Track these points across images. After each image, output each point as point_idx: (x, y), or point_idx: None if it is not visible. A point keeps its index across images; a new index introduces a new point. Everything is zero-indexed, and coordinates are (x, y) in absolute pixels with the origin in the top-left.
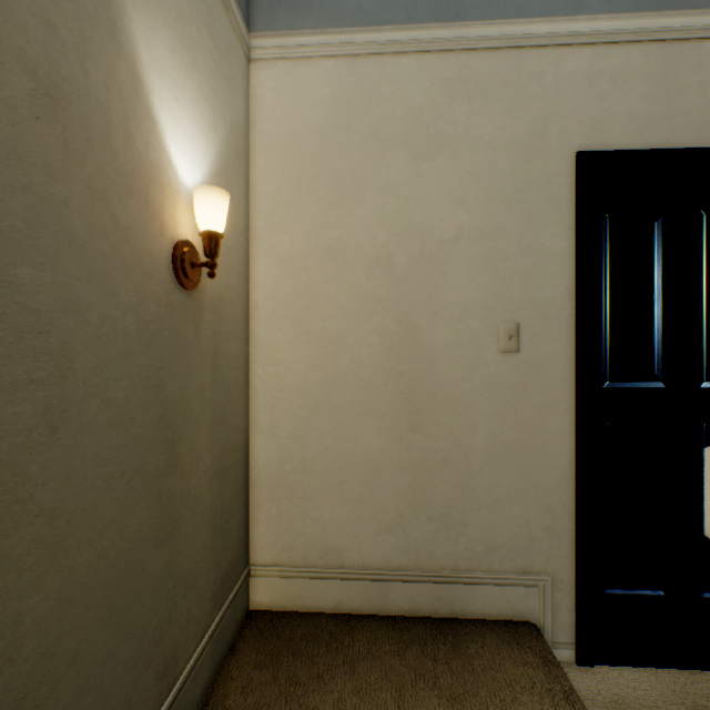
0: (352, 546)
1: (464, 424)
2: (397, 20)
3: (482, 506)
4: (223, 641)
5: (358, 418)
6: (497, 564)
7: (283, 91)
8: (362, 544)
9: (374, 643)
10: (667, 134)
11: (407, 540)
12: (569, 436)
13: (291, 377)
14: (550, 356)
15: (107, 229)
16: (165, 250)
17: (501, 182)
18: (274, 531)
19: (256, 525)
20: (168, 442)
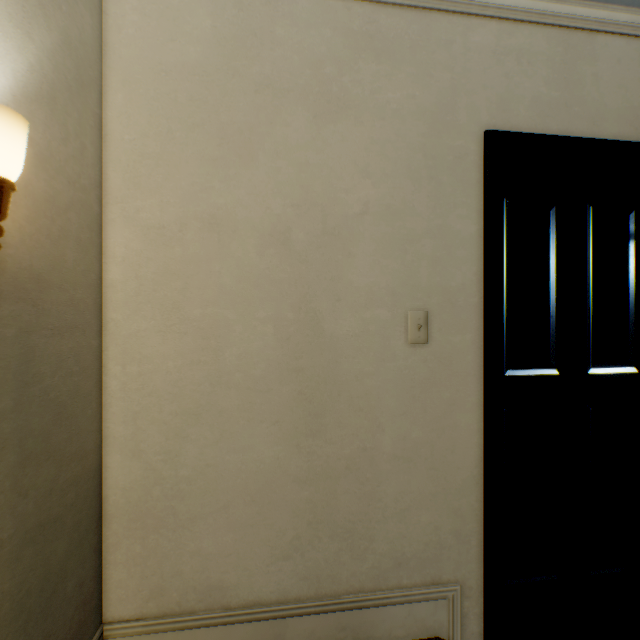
0: (240, 581)
1: (370, 425)
2: None
3: (389, 516)
4: None
5: (248, 425)
6: (406, 578)
7: (150, 13)
8: (252, 576)
9: None
10: (566, 122)
11: (307, 565)
12: (478, 432)
13: (161, 378)
14: (459, 347)
15: None
16: None
17: (410, 155)
18: (138, 576)
19: (113, 570)
20: None
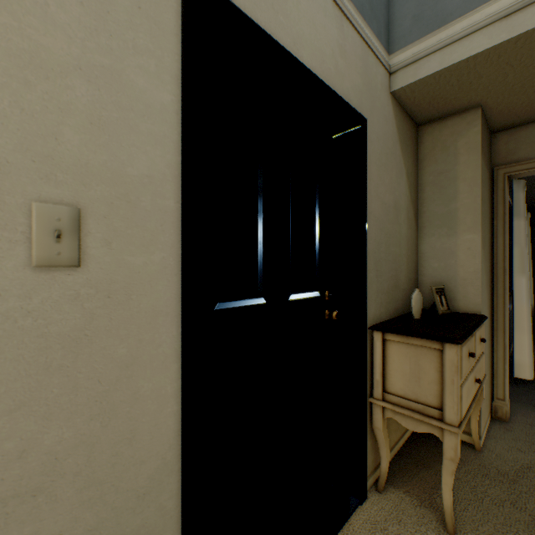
0: None
1: None
2: None
3: None
4: None
5: None
6: None
7: None
8: None
9: None
10: (274, 26)
11: None
12: (174, 396)
13: None
14: (144, 273)
15: None
16: None
17: None
18: None
19: None
20: None
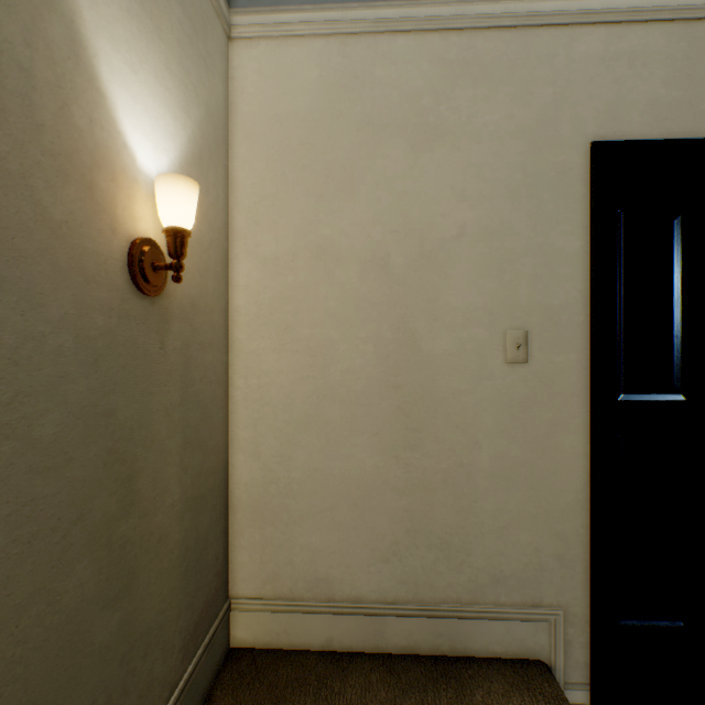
0: (343, 576)
1: (467, 442)
2: None
3: (487, 532)
4: (197, 693)
5: (351, 435)
6: (504, 596)
7: (267, 73)
8: (354, 574)
9: (368, 690)
10: (690, 123)
11: (405, 570)
12: (583, 455)
13: (276, 390)
14: (562, 367)
15: (28, 223)
16: (118, 249)
17: (508, 175)
18: (257, 560)
19: (238, 553)
20: (121, 479)
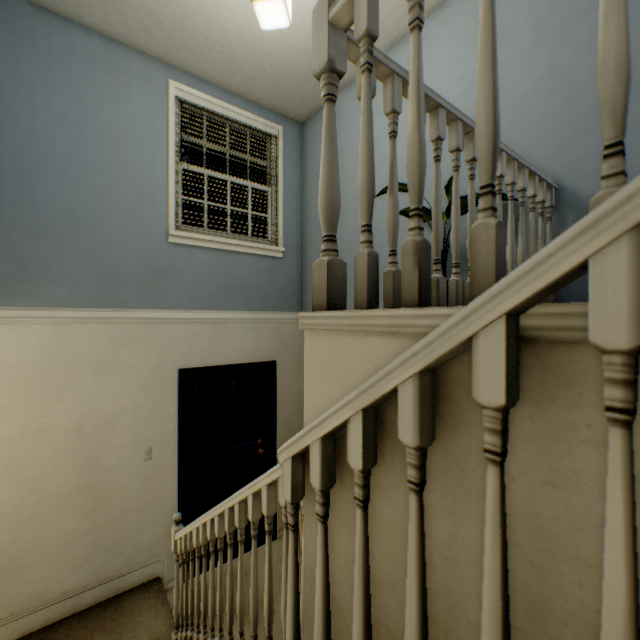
0: (56, 585)
1: (125, 499)
2: (86, 305)
3: (134, 534)
4: None
5: (61, 515)
6: (142, 558)
7: (4, 341)
8: (63, 581)
9: (71, 629)
10: (216, 358)
11: (92, 567)
12: (176, 489)
13: (10, 507)
14: (168, 457)
15: None
16: None
17: (145, 383)
18: None
19: None
20: None
